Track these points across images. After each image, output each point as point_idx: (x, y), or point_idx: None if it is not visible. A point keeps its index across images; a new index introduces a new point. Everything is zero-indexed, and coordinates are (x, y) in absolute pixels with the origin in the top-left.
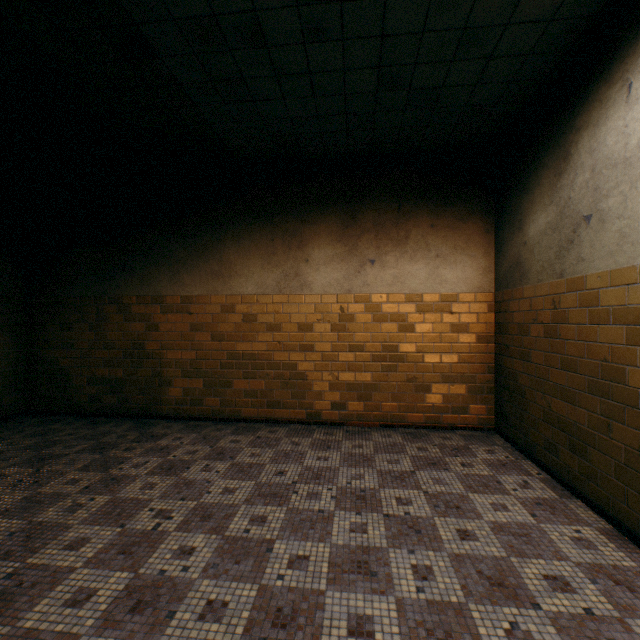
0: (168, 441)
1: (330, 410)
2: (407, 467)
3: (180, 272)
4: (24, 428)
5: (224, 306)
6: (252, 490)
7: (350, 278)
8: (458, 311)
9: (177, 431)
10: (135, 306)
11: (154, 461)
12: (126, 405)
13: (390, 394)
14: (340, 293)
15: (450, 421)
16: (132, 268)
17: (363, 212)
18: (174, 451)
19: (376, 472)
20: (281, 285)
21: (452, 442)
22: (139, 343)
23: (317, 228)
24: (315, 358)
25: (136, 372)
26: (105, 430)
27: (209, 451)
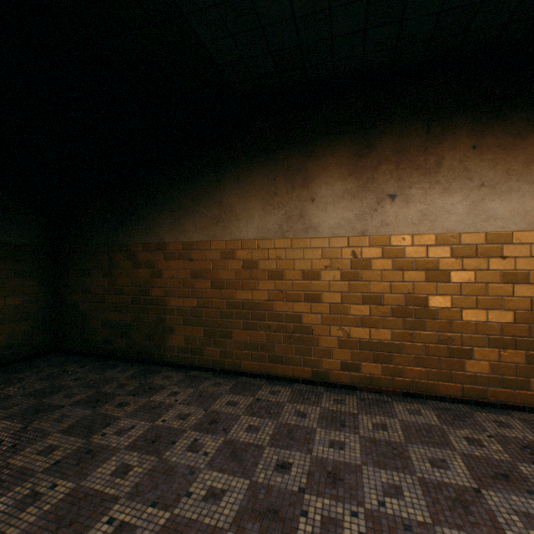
0: (163, 397)
1: (339, 371)
2: (464, 479)
3: (181, 218)
4: (44, 368)
5: (224, 252)
6: (244, 498)
7: (364, 217)
8: (513, 255)
9: (175, 383)
10: (141, 253)
11: (140, 426)
12: (133, 350)
13: (415, 357)
14: (352, 235)
15: (501, 397)
16: (138, 216)
17: (380, 138)
18: (165, 412)
19: (418, 483)
20: (283, 228)
21: (515, 433)
22: (144, 289)
23: (324, 162)
24: (322, 310)
25: (142, 318)
26: (109, 376)
27: (201, 416)
